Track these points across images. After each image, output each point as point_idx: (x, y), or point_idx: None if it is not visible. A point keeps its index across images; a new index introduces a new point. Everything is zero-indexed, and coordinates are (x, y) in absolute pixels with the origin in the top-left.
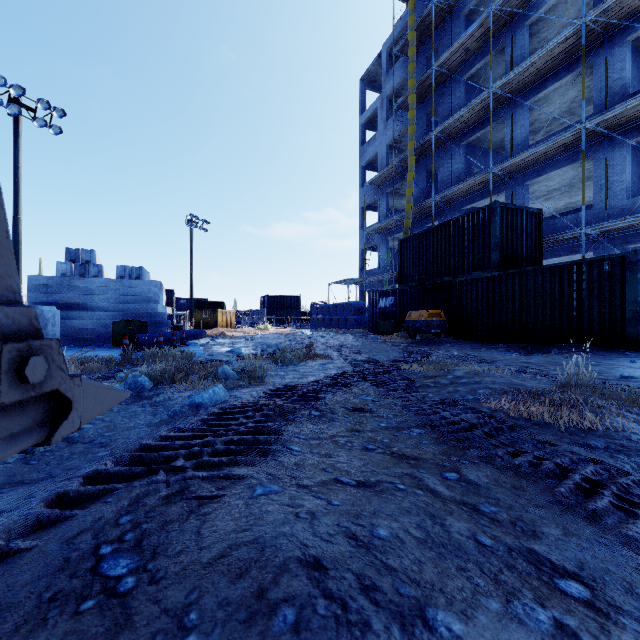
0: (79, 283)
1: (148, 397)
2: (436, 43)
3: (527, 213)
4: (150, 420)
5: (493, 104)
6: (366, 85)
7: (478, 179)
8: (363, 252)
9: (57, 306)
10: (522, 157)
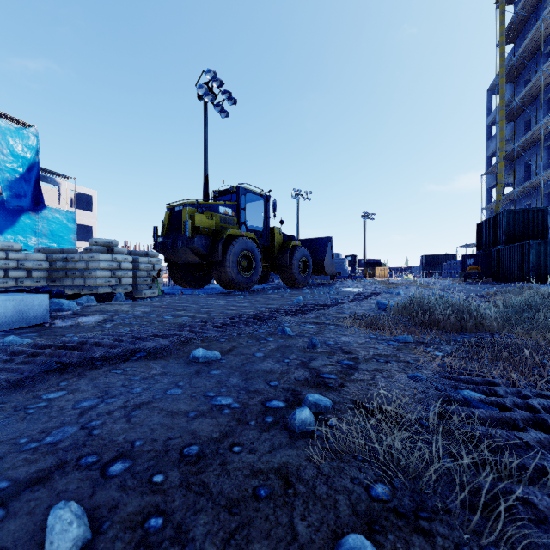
0: None
1: None
2: (529, 72)
3: (533, 211)
4: None
5: None
6: (492, 93)
7: (540, 178)
8: None
9: None
10: None
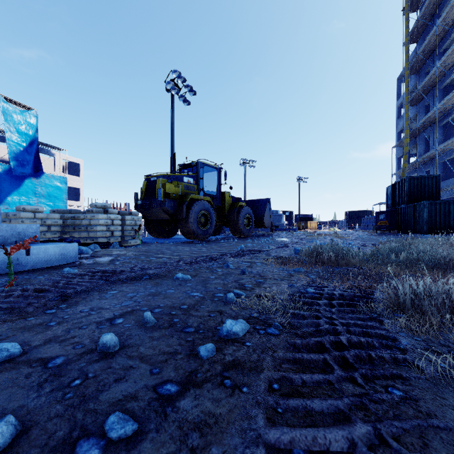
0: None
1: None
2: (428, 66)
3: (429, 177)
4: None
5: (446, 109)
6: (401, 81)
7: (435, 151)
8: None
9: None
10: (446, 144)
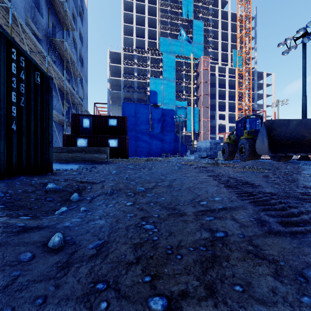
0: None
1: None
2: None
3: None
4: None
5: None
6: None
7: None
8: None
9: None
10: None
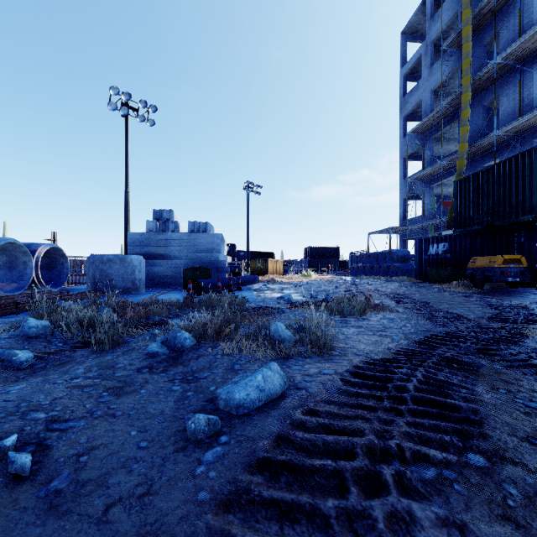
0: (161, 237)
1: (185, 361)
2: None
3: None
4: (164, 423)
5: None
6: (407, 38)
7: None
8: (404, 201)
9: (147, 256)
10: None
